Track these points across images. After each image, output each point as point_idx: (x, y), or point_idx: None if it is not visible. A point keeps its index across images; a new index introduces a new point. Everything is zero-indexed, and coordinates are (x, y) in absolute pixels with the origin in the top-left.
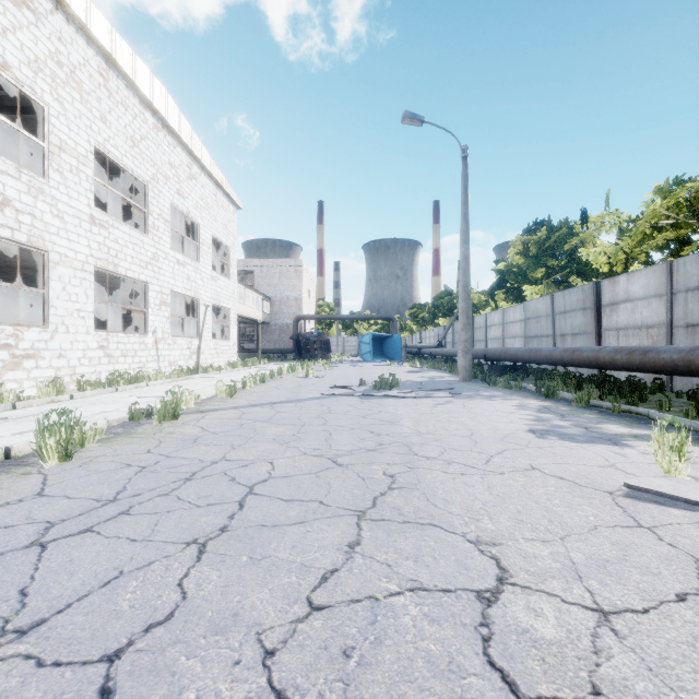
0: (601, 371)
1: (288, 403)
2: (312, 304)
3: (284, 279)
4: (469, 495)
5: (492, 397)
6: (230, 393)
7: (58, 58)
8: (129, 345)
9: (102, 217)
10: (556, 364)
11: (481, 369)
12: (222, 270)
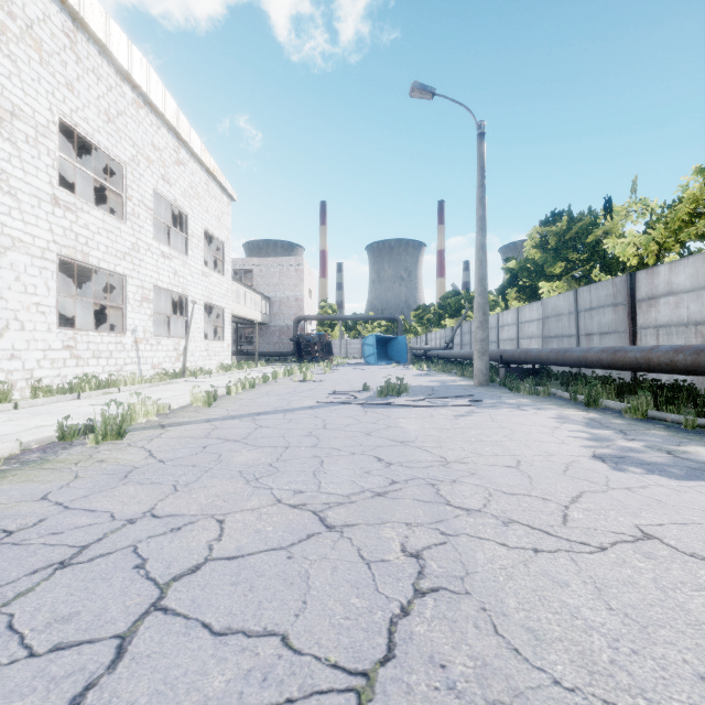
0: (636, 375)
1: (275, 414)
2: (314, 305)
3: (284, 278)
4: (570, 614)
5: (520, 405)
6: (208, 401)
7: (9, 8)
8: (102, 345)
9: (67, 199)
10: (591, 366)
11: (496, 372)
12: (215, 266)
